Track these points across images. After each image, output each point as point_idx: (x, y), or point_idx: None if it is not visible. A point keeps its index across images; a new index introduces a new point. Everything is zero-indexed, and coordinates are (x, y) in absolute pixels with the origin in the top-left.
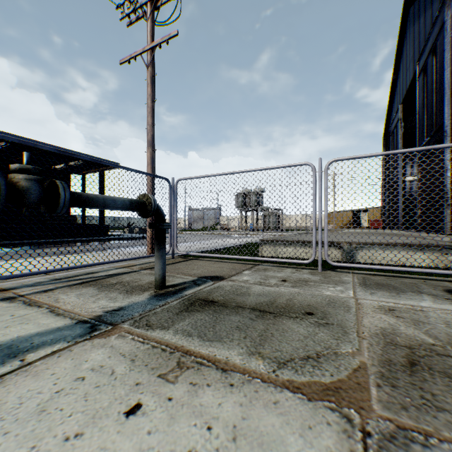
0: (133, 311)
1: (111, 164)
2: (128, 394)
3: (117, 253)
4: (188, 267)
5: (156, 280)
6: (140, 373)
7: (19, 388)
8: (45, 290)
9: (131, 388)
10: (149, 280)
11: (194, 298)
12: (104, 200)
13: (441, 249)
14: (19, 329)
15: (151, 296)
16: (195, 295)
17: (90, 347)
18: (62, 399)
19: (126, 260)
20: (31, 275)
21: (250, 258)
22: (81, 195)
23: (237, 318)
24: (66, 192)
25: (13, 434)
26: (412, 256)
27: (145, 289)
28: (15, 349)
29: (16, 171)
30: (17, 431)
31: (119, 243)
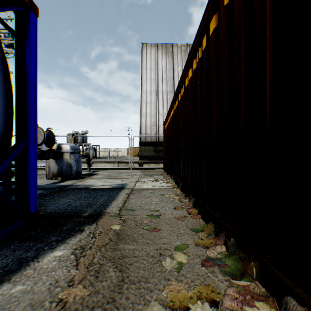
0: None
1: None
2: None
3: None
4: None
5: None
6: None
7: None
8: None
9: None
10: None
11: None
12: None
13: (114, 162)
14: None
15: None
16: None
17: None
18: None
19: None
20: None
21: None
22: None
23: None
24: None
25: None
26: (107, 165)
27: None
28: None
29: None
30: None
31: None
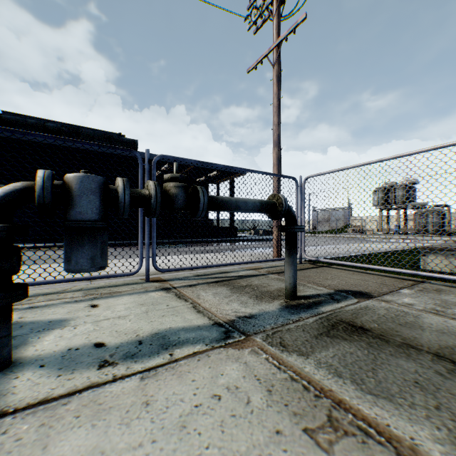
0: (265, 322)
1: (241, 168)
2: (267, 444)
3: (245, 254)
4: (320, 275)
5: (286, 289)
6: (280, 415)
7: (166, 387)
8: (190, 285)
9: (271, 435)
10: (277, 286)
11: (335, 318)
12: (236, 203)
13: None
14: (170, 320)
15: (282, 307)
16: (336, 314)
17: (225, 358)
18: (200, 418)
19: (254, 262)
20: (180, 270)
21: (408, 272)
22: (216, 199)
23: (411, 366)
24: (204, 196)
25: (157, 446)
26: None
27: (275, 296)
28: (166, 340)
29: (168, 181)
30: (161, 443)
31: (245, 244)
